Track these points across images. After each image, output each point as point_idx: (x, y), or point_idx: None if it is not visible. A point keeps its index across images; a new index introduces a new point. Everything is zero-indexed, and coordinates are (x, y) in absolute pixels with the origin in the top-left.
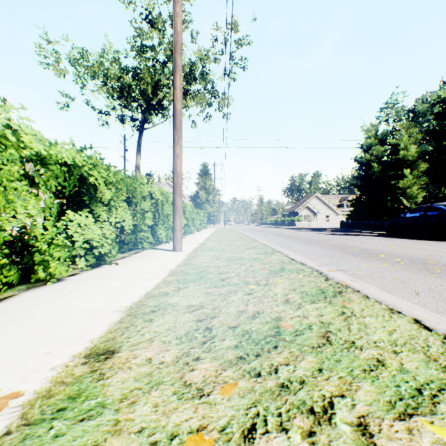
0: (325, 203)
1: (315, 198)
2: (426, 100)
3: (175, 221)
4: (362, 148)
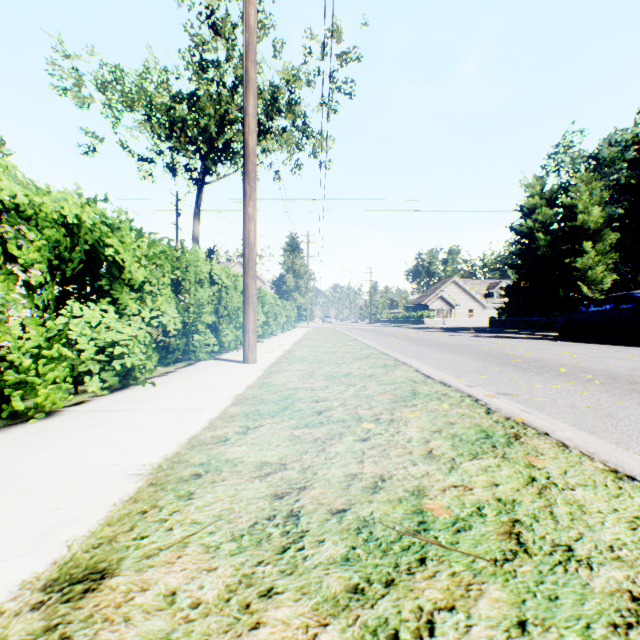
0: (467, 292)
1: (452, 285)
2: (614, 142)
3: (247, 317)
4: (521, 211)
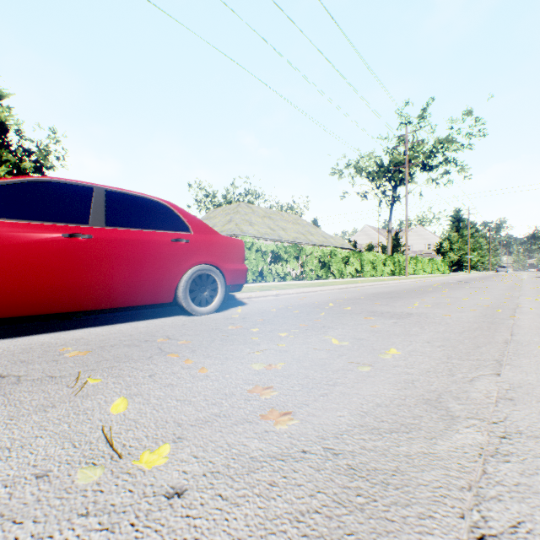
0: None
1: None
2: None
3: (405, 268)
4: None
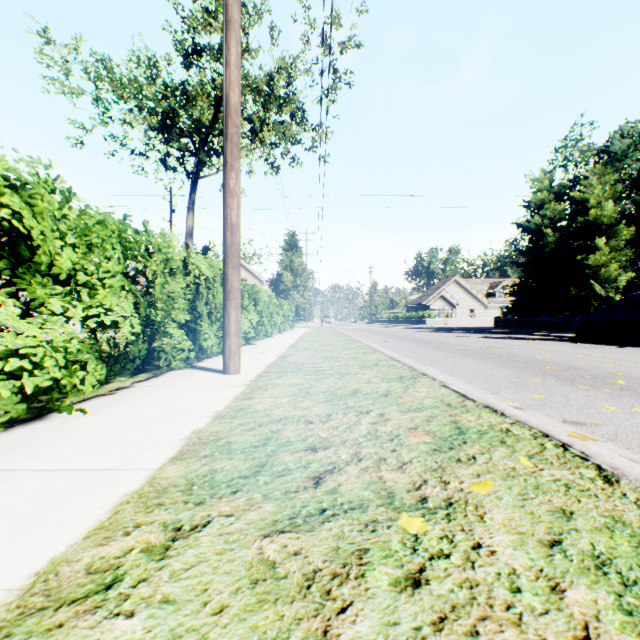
0: (469, 291)
1: (453, 284)
2: (626, 134)
3: (228, 316)
4: (528, 206)
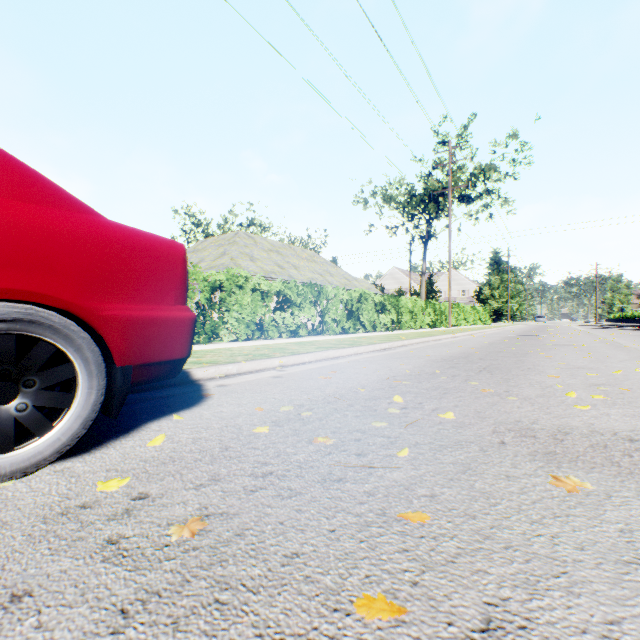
0: None
1: None
2: None
3: (448, 318)
4: None
